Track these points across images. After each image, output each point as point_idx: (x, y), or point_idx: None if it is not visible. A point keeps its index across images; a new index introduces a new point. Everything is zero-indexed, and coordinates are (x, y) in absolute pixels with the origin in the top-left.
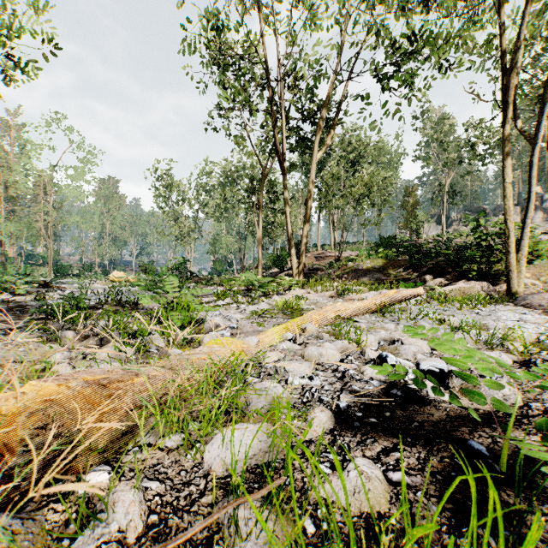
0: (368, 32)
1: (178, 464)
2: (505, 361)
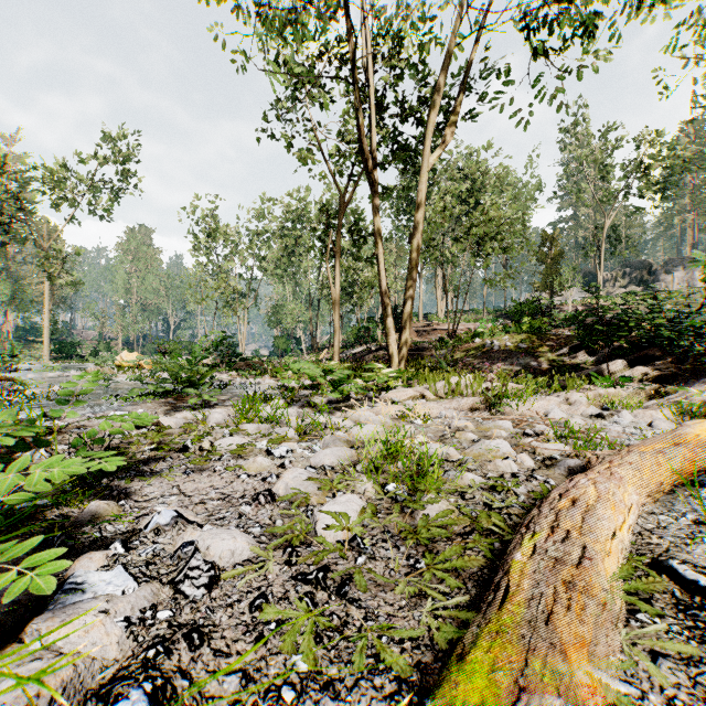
0: None
1: None
2: None
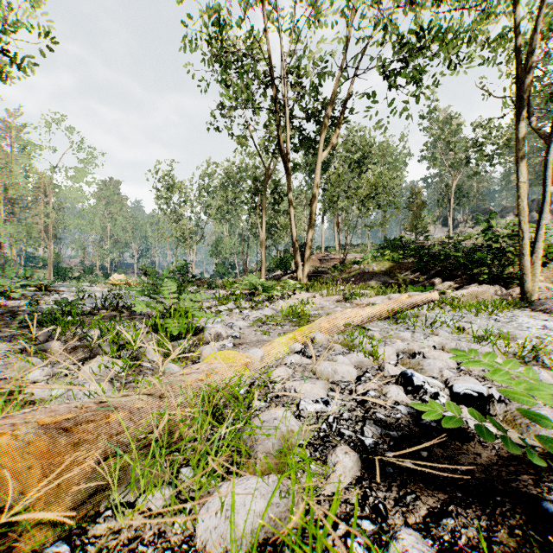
0: (375, 27)
1: (162, 538)
2: (546, 380)
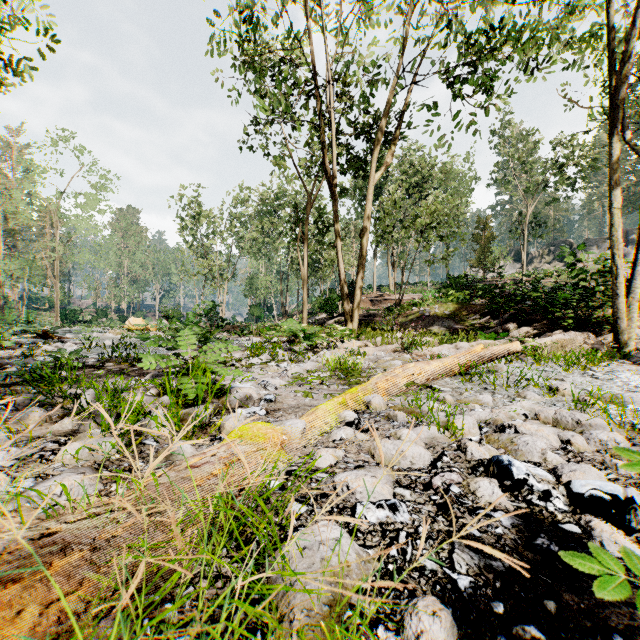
0: (439, 24)
1: None
2: None
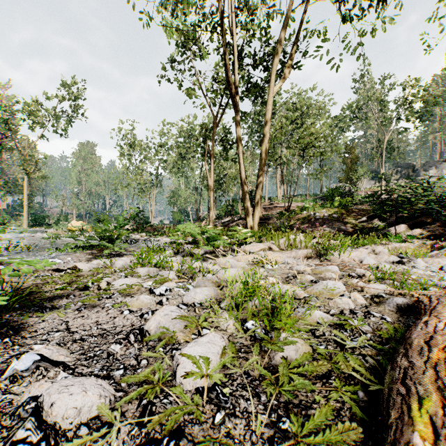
0: None
1: None
2: None
